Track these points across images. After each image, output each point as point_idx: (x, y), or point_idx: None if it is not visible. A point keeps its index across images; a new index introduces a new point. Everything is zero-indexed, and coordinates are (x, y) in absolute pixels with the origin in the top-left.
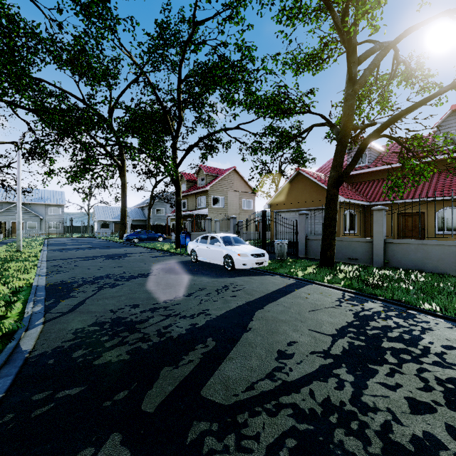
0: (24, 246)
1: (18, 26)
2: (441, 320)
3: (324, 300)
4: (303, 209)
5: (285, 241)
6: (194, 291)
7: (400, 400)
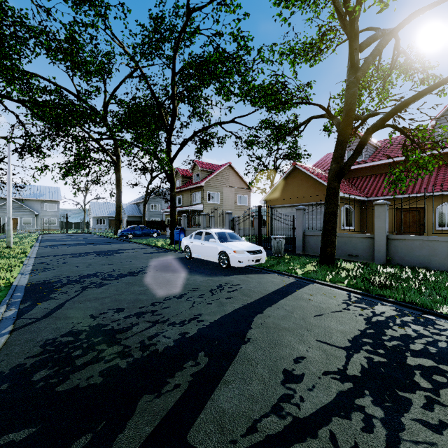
0: (16, 242)
1: (6, 14)
2: None
3: (329, 302)
4: (300, 204)
5: (282, 237)
6: (186, 291)
7: None
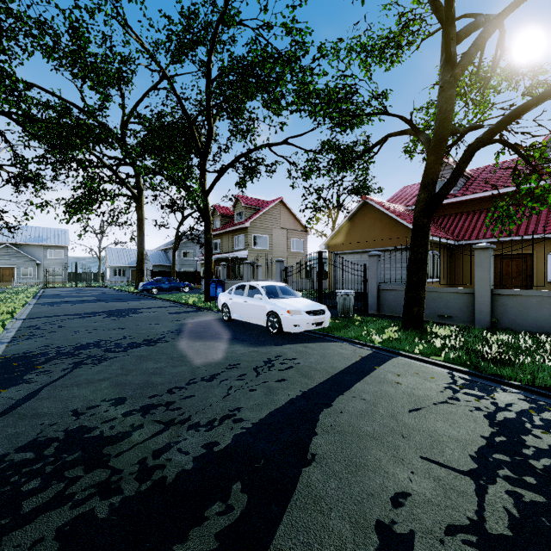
0: (6, 299)
1: None
2: None
3: (426, 387)
4: (371, 249)
5: (351, 292)
6: (220, 369)
7: None
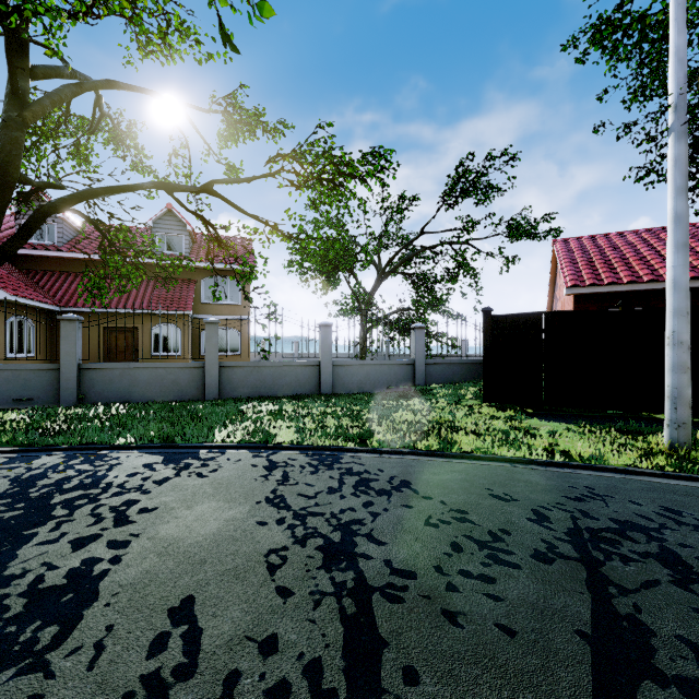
0: None
1: None
2: (135, 451)
3: None
4: None
5: None
6: None
7: (63, 547)
